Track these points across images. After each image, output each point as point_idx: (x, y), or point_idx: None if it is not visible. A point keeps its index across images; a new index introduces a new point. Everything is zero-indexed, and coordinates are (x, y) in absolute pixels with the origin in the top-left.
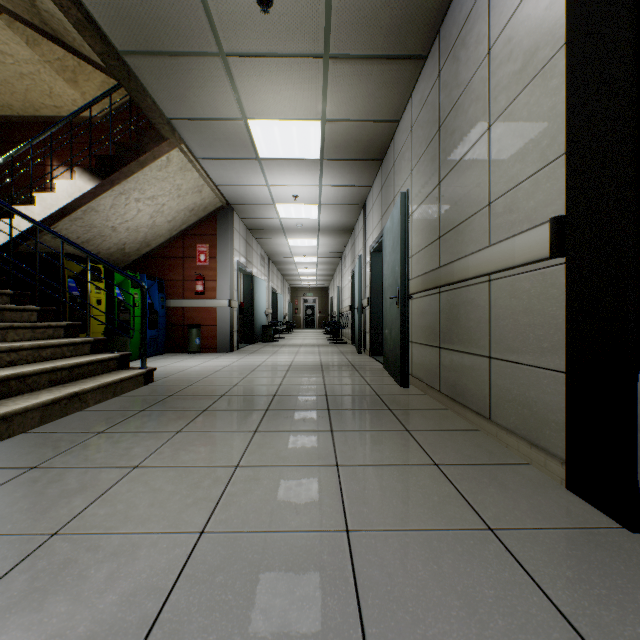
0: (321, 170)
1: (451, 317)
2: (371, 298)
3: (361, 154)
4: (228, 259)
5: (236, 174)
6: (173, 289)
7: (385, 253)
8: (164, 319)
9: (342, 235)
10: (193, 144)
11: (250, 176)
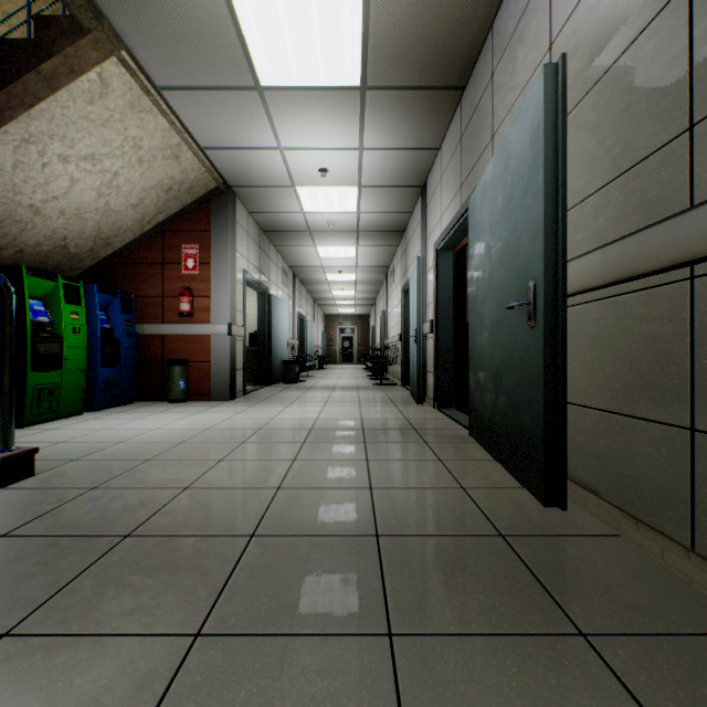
0: (362, 115)
1: None
2: (437, 320)
3: (429, 74)
4: (227, 265)
5: (228, 125)
6: (148, 309)
7: (477, 234)
8: (132, 352)
9: (389, 240)
10: (143, 52)
11: (251, 129)
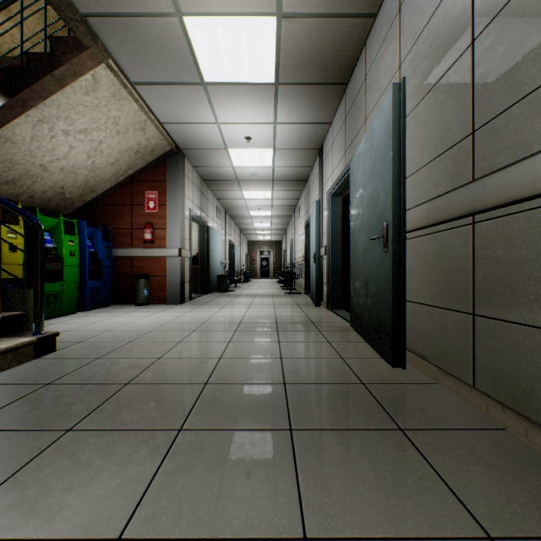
0: (276, 101)
1: (515, 263)
2: (330, 246)
3: (323, 75)
4: (178, 206)
5: (181, 107)
6: (121, 238)
7: (354, 187)
8: (110, 269)
9: (296, 186)
10: (123, 60)
11: (197, 110)
